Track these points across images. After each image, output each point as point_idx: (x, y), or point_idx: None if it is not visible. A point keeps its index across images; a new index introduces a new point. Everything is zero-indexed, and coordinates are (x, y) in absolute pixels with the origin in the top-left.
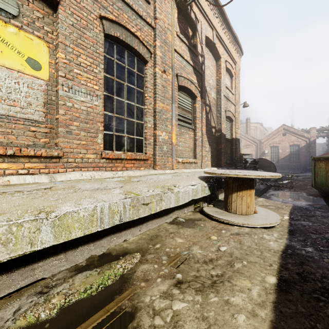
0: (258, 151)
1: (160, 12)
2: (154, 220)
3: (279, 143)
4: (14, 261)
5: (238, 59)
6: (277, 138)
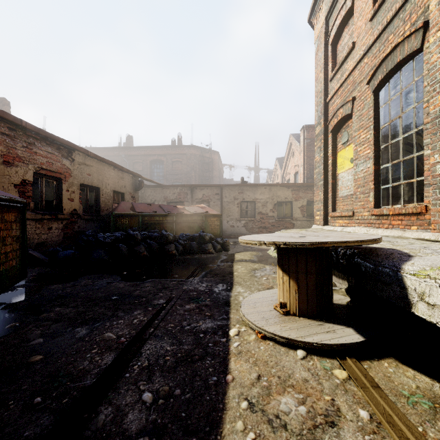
0: None
1: None
2: None
3: None
4: None
5: None
6: None
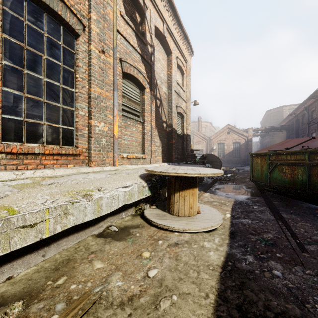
0: (208, 147)
1: None
2: (72, 235)
3: (225, 140)
4: None
5: (189, 58)
6: (223, 136)
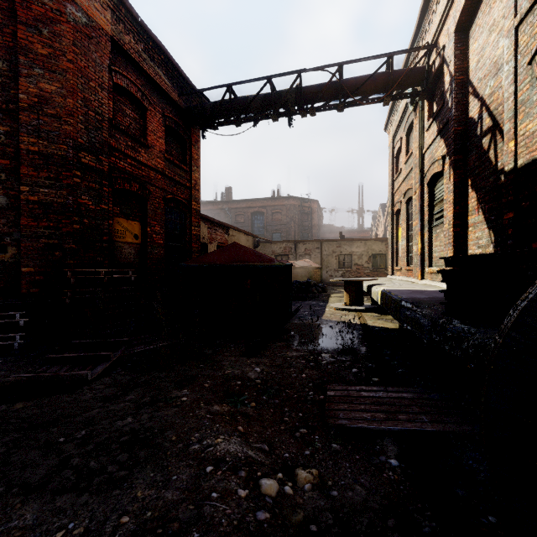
0: None
1: (414, 146)
2: None
3: None
4: None
5: None
6: None
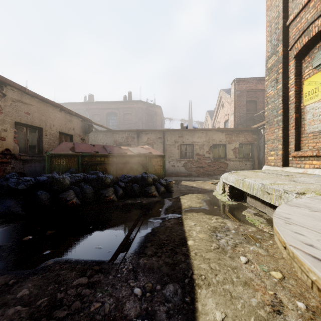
0: None
1: None
2: None
3: None
4: (262, 200)
5: None
6: None
